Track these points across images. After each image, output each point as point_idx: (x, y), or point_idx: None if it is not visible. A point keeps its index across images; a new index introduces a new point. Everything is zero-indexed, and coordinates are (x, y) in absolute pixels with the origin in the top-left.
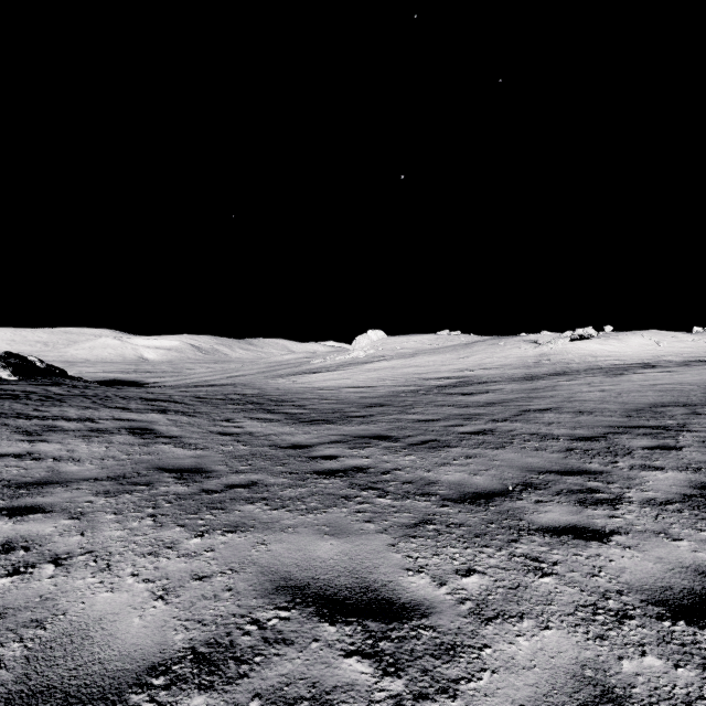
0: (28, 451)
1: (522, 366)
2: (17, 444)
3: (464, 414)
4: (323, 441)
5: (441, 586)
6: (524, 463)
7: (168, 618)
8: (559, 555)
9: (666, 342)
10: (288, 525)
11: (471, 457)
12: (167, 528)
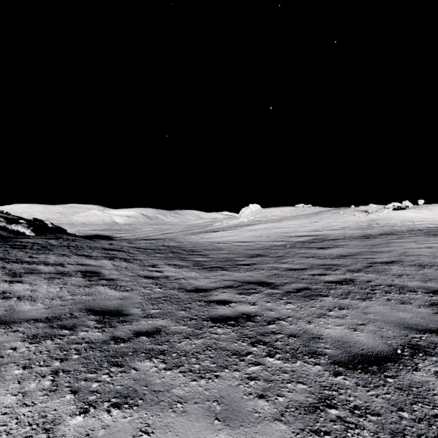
0: (3, 291)
1: (358, 228)
2: (0, 284)
3: (324, 264)
4: (219, 286)
5: None
6: (398, 318)
7: None
8: None
9: None
10: (178, 398)
11: (344, 308)
12: (58, 395)
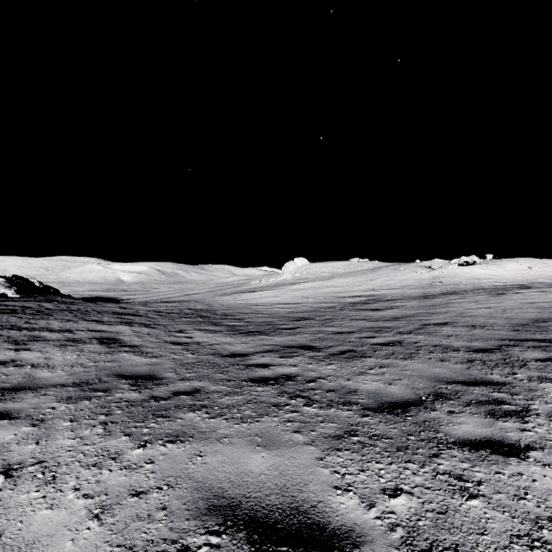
0: (12, 359)
1: (419, 287)
2: (4, 352)
3: (375, 327)
4: (258, 351)
5: (370, 508)
6: (432, 374)
7: (99, 542)
8: (482, 473)
9: (538, 267)
10: (224, 435)
11: (385, 366)
12: (114, 437)
